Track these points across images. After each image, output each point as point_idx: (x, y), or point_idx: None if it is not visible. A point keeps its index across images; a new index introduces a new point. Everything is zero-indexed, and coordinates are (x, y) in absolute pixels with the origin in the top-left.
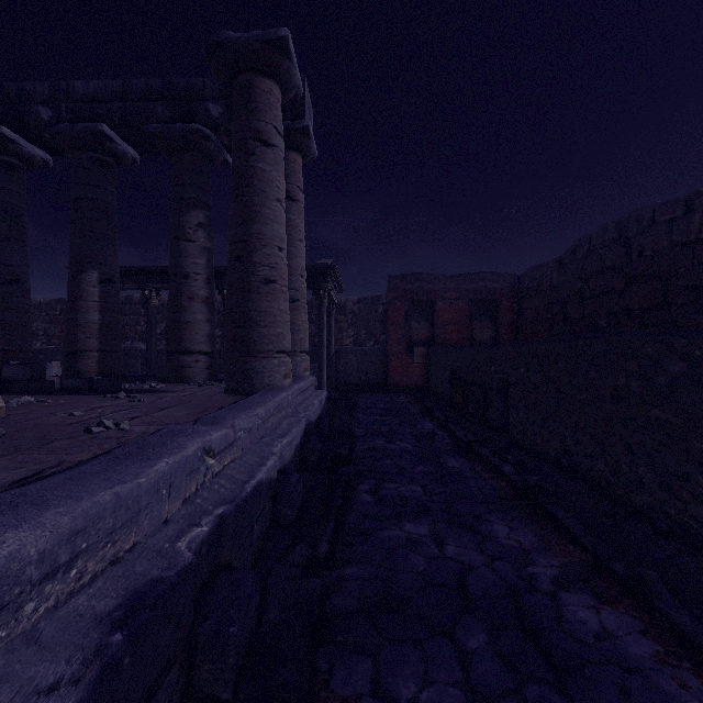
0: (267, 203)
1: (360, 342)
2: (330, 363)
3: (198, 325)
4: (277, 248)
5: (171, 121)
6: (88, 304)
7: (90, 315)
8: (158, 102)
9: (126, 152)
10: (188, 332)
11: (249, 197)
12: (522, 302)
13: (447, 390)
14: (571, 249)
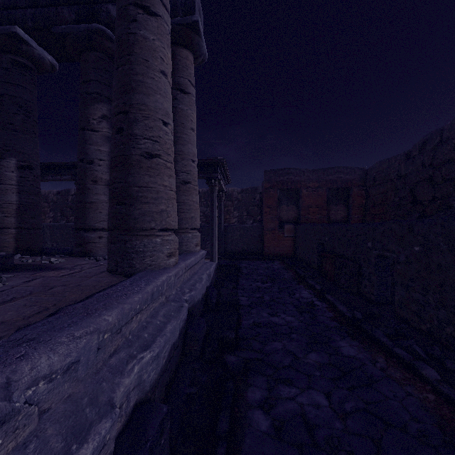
0: (149, 73)
1: (243, 221)
2: (220, 236)
3: (101, 205)
4: (160, 122)
5: (76, 23)
6: (6, 187)
7: (8, 197)
8: (65, 6)
9: (43, 56)
10: (92, 211)
11: (130, 65)
12: (370, 189)
13: (315, 259)
14: (421, 143)
